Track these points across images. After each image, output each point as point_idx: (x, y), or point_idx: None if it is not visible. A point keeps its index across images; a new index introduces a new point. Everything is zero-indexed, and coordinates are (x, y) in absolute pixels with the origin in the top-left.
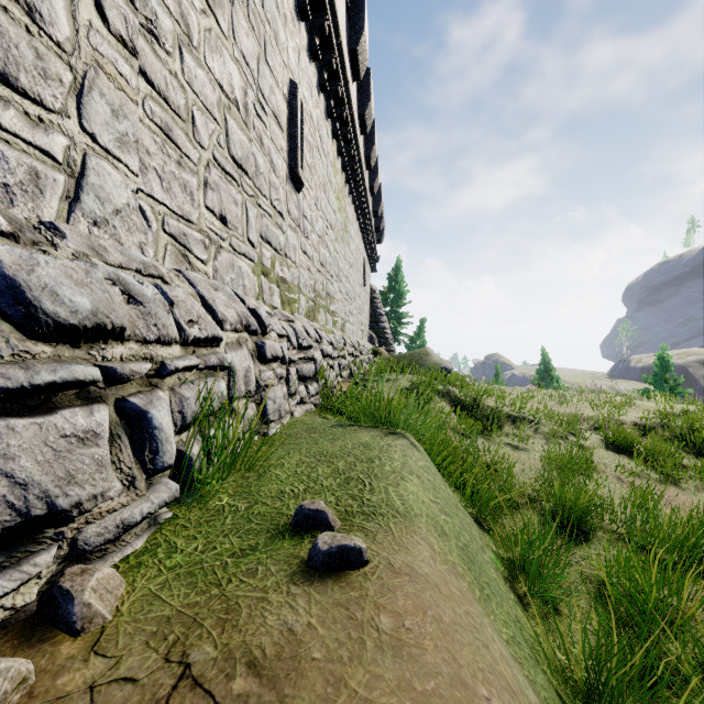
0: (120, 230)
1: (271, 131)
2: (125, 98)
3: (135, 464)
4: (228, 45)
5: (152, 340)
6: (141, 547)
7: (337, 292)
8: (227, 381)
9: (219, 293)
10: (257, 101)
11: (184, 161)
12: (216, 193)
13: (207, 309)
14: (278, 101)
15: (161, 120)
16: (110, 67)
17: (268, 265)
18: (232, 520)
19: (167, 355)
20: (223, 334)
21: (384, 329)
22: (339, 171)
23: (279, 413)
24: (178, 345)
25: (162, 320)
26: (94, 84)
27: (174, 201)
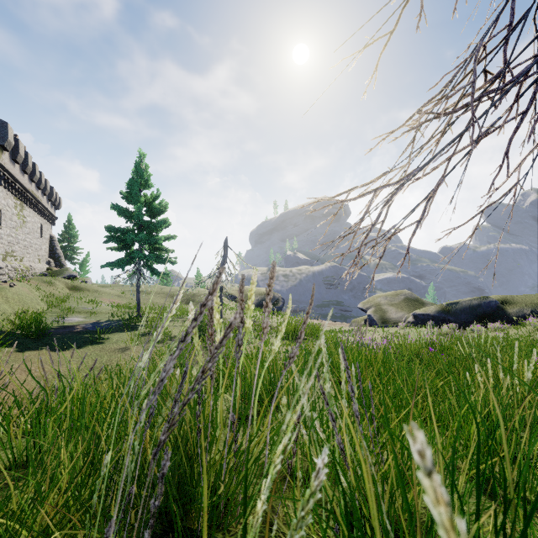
0: None
1: None
2: None
3: None
4: None
5: None
6: None
7: (17, 248)
8: None
9: None
10: None
11: None
12: None
13: None
14: None
15: None
16: None
17: None
18: None
19: None
20: None
21: (59, 257)
22: (19, 204)
23: None
24: None
25: None
26: None
27: None
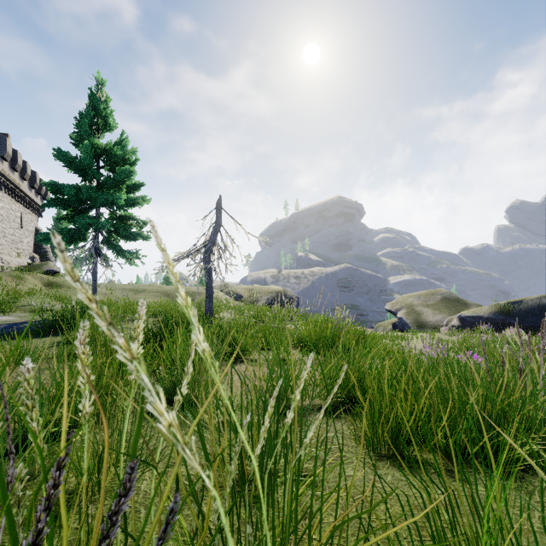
0: None
1: None
2: None
3: None
4: None
5: None
6: None
7: None
8: None
9: None
10: None
11: None
12: None
13: None
14: None
15: None
16: None
17: None
18: None
19: None
20: None
21: (46, 252)
22: None
23: None
24: None
25: None
26: None
27: None
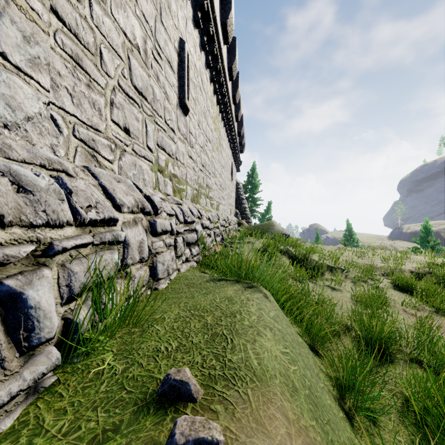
0: (32, 133)
1: (165, 71)
2: (37, 28)
3: (8, 344)
4: (131, 5)
5: (39, 224)
6: (9, 426)
7: (213, 184)
8: (122, 252)
9: (121, 184)
10: (155, 49)
11: (92, 84)
12: (120, 111)
13: (107, 196)
14: (171, 51)
15: (71, 51)
16: (21, 1)
17: (163, 165)
18: (106, 387)
19: (57, 237)
20: (121, 216)
21: (245, 208)
22: (215, 104)
23: (168, 271)
24: (72, 227)
25: (52, 207)
26: (4, 11)
27: (84, 114)
